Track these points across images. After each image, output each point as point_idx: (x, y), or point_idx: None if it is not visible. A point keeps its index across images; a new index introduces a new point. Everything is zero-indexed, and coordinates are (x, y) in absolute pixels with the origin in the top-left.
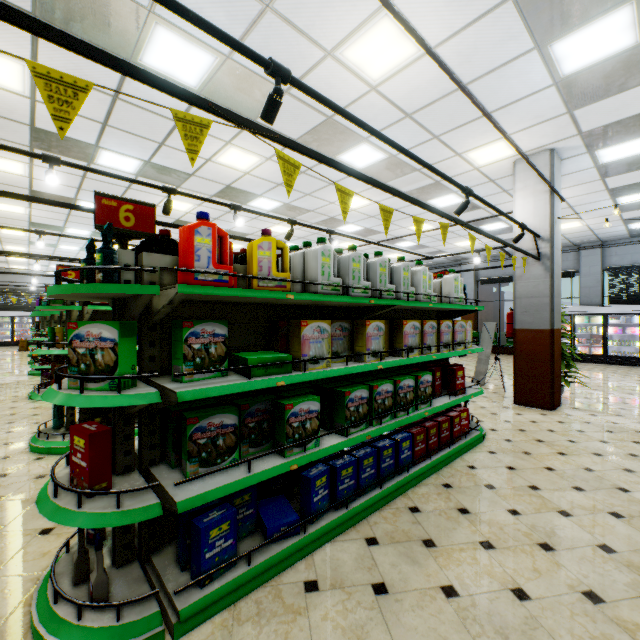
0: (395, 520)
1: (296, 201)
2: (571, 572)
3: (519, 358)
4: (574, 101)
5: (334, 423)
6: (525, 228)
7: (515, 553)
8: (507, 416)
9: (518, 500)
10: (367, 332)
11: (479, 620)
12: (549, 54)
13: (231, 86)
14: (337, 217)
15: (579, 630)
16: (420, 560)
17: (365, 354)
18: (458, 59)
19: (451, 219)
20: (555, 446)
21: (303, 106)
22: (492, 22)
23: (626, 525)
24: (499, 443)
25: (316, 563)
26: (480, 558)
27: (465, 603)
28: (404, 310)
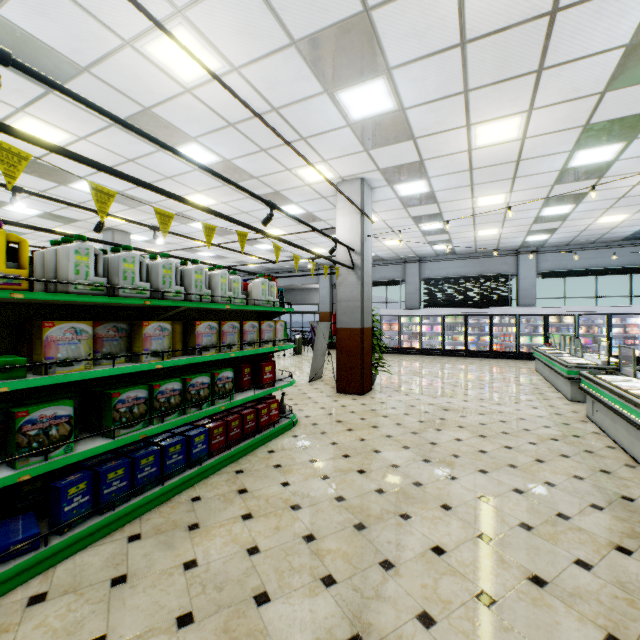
0: (171, 512)
1: (132, 190)
2: (304, 523)
3: (340, 353)
4: (367, 143)
5: (103, 426)
6: (338, 242)
7: (268, 518)
8: (325, 403)
9: (295, 473)
10: (145, 332)
11: (205, 582)
12: (337, 100)
13: (6, 45)
14: (185, 213)
15: (285, 566)
16: (177, 544)
17: (141, 354)
18: (263, 84)
19: (252, 228)
20: (348, 424)
21: (112, 90)
22: (284, 60)
23: (364, 478)
24: (306, 427)
25: (56, 574)
26: (235, 529)
27: (200, 571)
28: (216, 311)
